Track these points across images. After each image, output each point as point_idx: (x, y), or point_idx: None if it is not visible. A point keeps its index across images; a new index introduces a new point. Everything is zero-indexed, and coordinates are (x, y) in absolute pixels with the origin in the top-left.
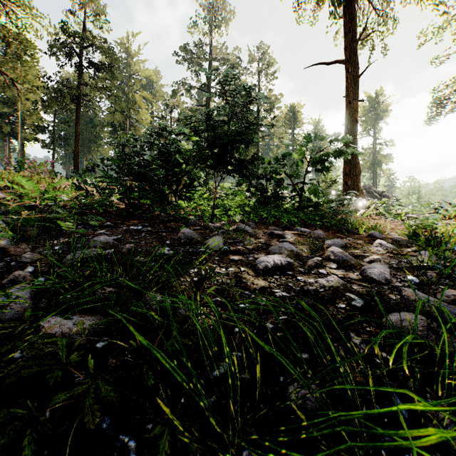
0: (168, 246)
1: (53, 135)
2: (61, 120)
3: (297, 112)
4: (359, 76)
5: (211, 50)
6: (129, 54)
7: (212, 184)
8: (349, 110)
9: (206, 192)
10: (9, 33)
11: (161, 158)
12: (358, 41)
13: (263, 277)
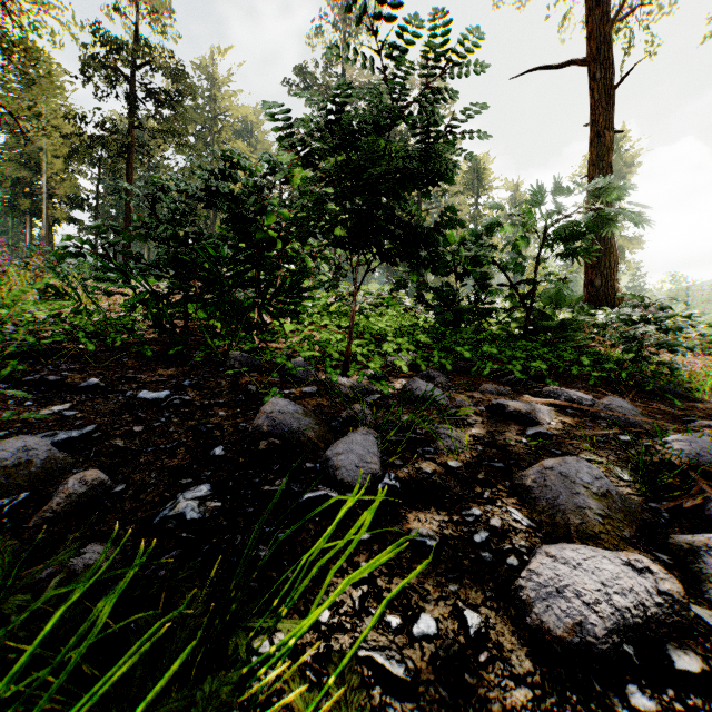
0: (215, 466)
1: (95, 211)
2: (108, 189)
3: (483, 169)
4: (616, 86)
5: (344, 71)
6: (214, 82)
7: (346, 287)
8: (597, 148)
9: (334, 302)
10: (5, 36)
11: (236, 229)
12: (613, 21)
13: (585, 697)
